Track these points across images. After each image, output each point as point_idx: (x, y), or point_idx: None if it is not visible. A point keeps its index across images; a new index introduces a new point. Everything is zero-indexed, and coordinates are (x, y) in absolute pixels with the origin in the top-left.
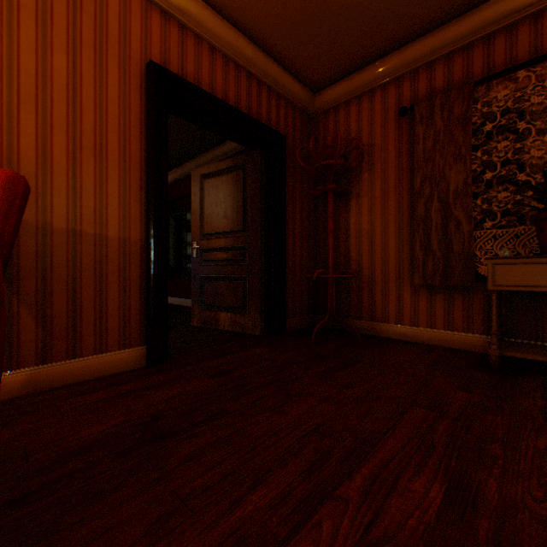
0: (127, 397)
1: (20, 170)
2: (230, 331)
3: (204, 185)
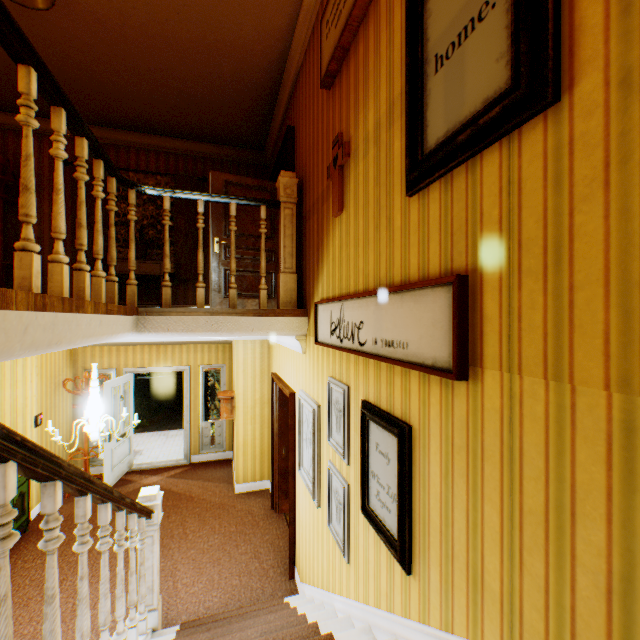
0: None
1: None
2: None
3: None
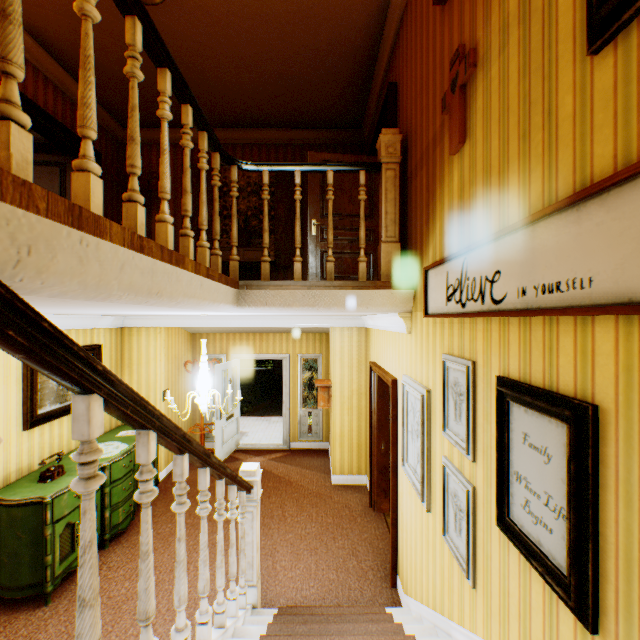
0: None
1: None
2: None
3: None
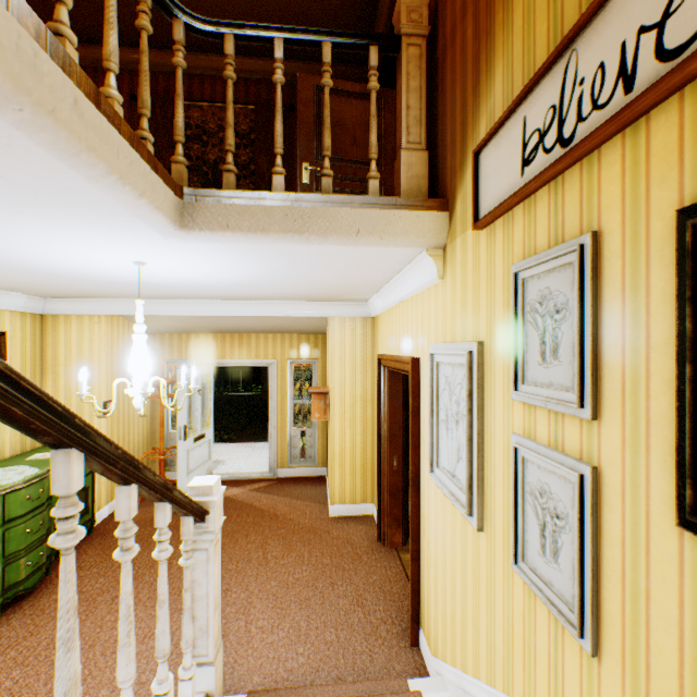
0: None
1: None
2: None
3: None
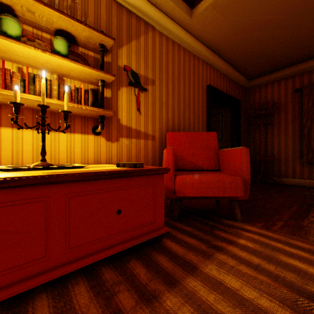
0: None
1: (185, 127)
2: None
3: None
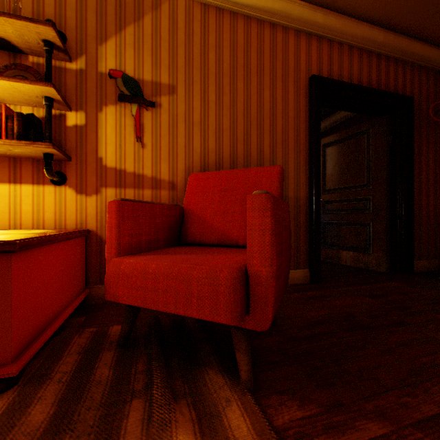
0: (315, 299)
1: (250, 163)
2: (352, 266)
3: (325, 152)
